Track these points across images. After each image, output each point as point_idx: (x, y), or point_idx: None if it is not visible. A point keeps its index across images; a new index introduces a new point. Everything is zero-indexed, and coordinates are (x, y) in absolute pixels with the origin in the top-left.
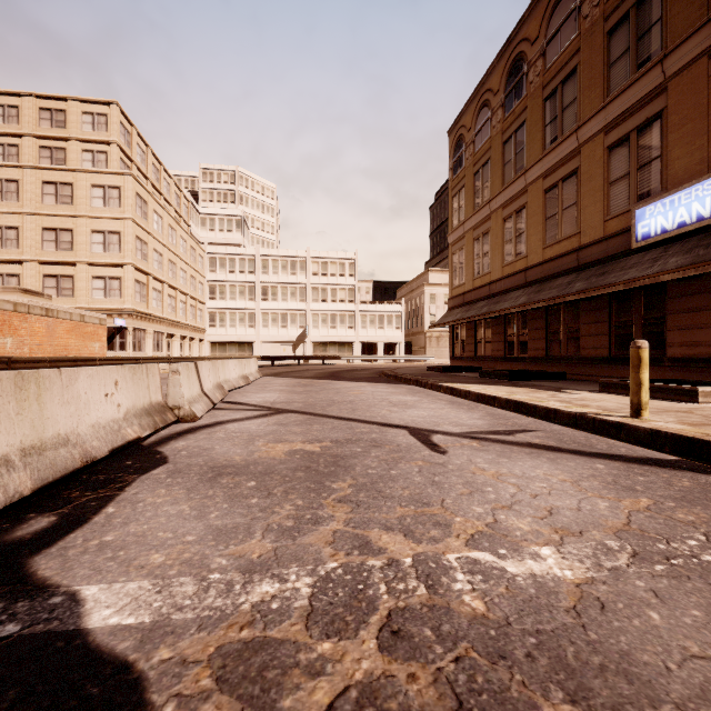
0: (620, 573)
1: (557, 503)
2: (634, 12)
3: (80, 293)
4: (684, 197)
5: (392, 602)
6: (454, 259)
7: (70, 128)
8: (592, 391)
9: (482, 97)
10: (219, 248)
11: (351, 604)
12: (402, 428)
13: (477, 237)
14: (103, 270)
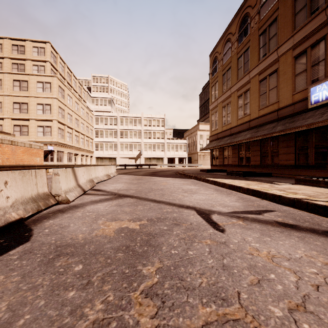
0: None
1: None
2: None
3: (31, 134)
4: None
5: None
6: (212, 117)
7: (27, 54)
8: (291, 183)
9: (227, 37)
10: (100, 113)
11: None
12: (192, 208)
13: (224, 106)
14: (42, 123)
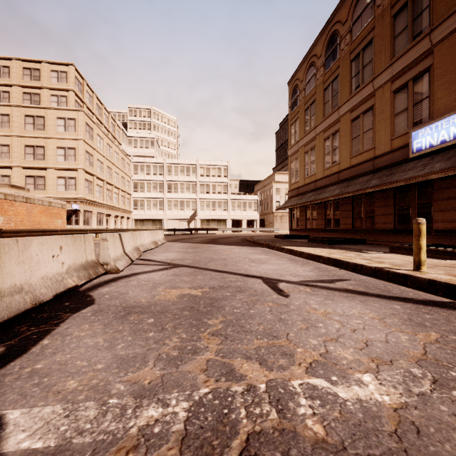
0: (426, 398)
1: (370, 336)
2: (411, 2)
3: (49, 188)
4: (445, 123)
5: (250, 426)
6: (292, 165)
7: (43, 80)
8: (384, 252)
9: (310, 60)
10: (140, 158)
11: (217, 428)
12: (258, 278)
13: (306, 151)
14: (64, 173)
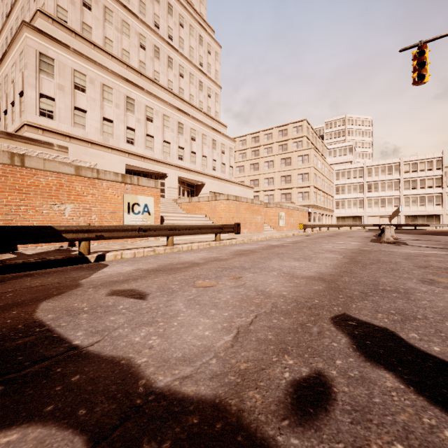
0: None
1: None
2: None
3: (293, 199)
4: None
5: None
6: None
7: (288, 135)
8: None
9: None
10: (341, 166)
11: None
12: None
13: None
14: (302, 189)
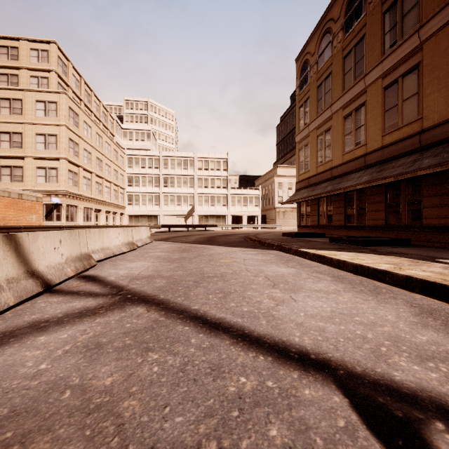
0: None
1: None
2: None
3: (27, 179)
4: None
5: None
6: (301, 153)
7: (21, 60)
8: None
9: (324, 26)
10: (134, 151)
11: None
12: (321, 371)
13: (320, 134)
14: (44, 162)
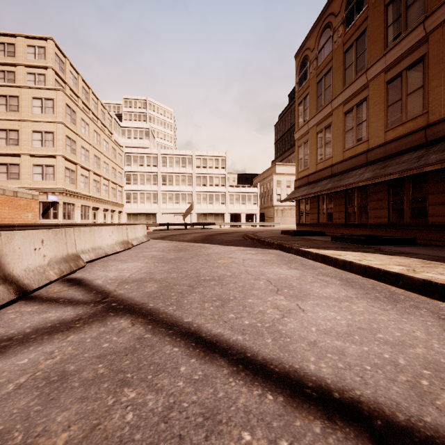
0: None
1: None
2: None
3: (24, 177)
4: None
5: None
6: (300, 150)
7: (18, 57)
8: None
9: (324, 21)
10: (133, 149)
11: None
12: (352, 421)
13: (319, 131)
14: (41, 160)
